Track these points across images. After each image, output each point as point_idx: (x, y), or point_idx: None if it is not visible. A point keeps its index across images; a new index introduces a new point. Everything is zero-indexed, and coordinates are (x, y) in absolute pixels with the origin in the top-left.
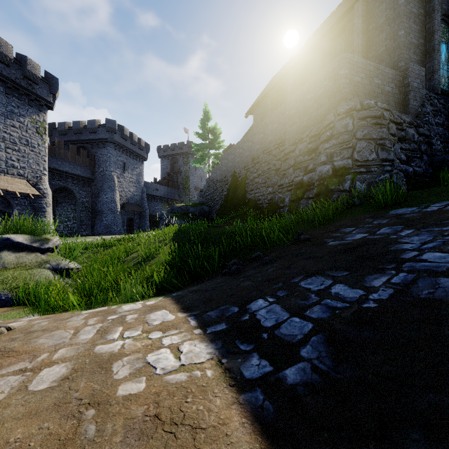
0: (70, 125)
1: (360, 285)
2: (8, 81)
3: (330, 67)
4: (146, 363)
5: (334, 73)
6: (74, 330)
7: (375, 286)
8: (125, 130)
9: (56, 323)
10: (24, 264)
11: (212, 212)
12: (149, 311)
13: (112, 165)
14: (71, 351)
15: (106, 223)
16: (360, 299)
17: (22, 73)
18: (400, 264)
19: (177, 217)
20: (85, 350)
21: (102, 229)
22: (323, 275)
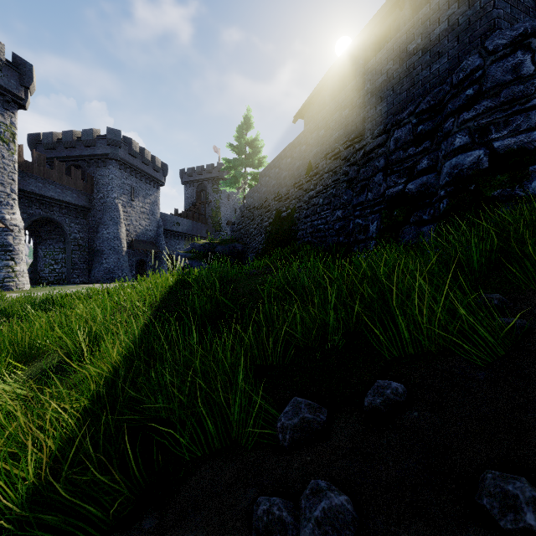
0: (60, 137)
1: None
2: None
3: None
4: None
5: None
6: None
7: None
8: (133, 143)
9: None
10: None
11: (247, 251)
12: None
13: (116, 190)
14: None
15: (107, 267)
16: None
17: None
18: None
19: (198, 259)
20: None
21: (102, 274)
22: None
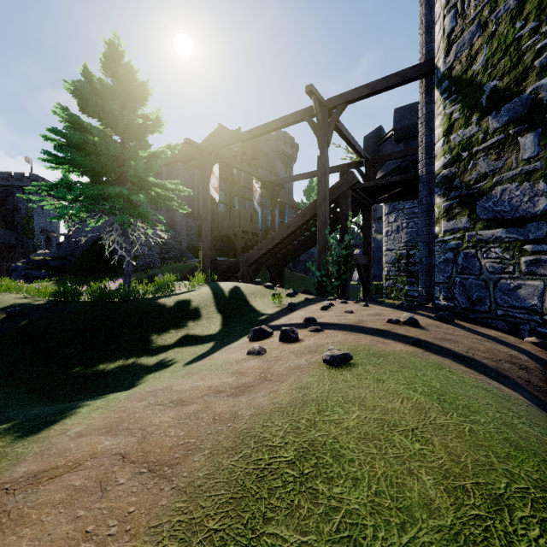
0: None
1: None
2: None
3: None
4: None
5: None
6: None
7: None
8: None
9: None
10: None
11: None
12: None
13: None
14: None
15: None
16: None
17: None
18: None
19: (38, 269)
20: None
21: None
22: None
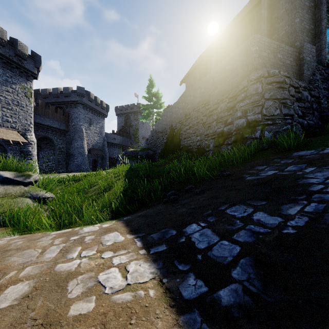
0: (50, 91)
1: (277, 213)
2: (4, 58)
3: (244, 45)
4: (97, 282)
5: (247, 49)
6: (41, 249)
7: (291, 214)
8: (91, 94)
9: (29, 242)
10: (11, 194)
11: (155, 155)
12: (104, 232)
13: (81, 121)
14: (36, 269)
15: (77, 163)
16: (280, 226)
17: (14, 52)
18: (309, 195)
19: (129, 159)
20: (48, 268)
21: (74, 167)
22: (245, 204)
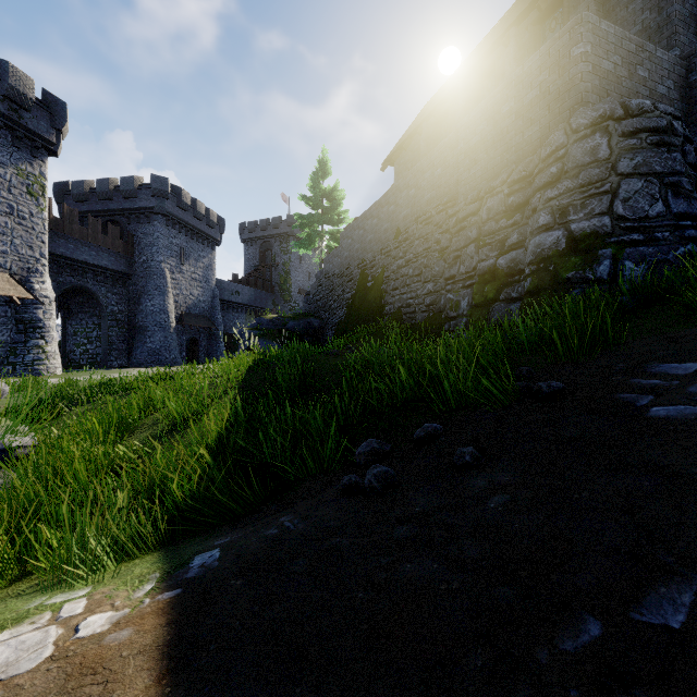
0: (93, 186)
1: None
2: None
3: (552, 45)
4: None
5: (560, 55)
6: None
7: None
8: (183, 194)
9: None
10: None
11: (325, 328)
12: None
13: (162, 252)
14: None
15: (151, 347)
16: None
17: None
18: None
19: (267, 337)
20: None
21: (145, 356)
22: None
